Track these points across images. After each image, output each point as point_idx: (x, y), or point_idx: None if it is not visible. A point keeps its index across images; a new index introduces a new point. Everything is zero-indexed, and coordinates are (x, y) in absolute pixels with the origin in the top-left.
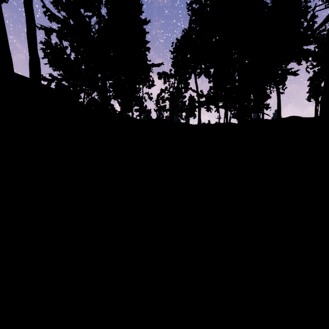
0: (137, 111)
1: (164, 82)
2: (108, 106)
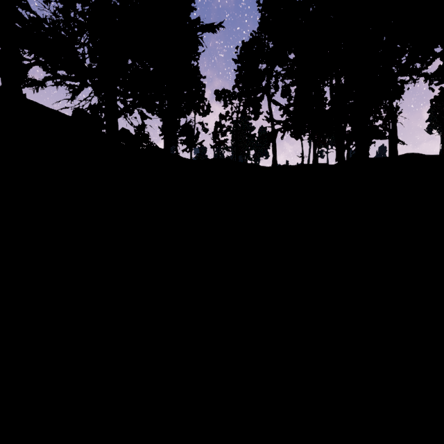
0: (184, 144)
1: (225, 104)
2: (141, 137)
